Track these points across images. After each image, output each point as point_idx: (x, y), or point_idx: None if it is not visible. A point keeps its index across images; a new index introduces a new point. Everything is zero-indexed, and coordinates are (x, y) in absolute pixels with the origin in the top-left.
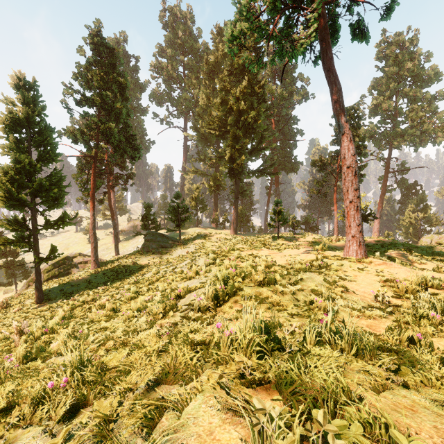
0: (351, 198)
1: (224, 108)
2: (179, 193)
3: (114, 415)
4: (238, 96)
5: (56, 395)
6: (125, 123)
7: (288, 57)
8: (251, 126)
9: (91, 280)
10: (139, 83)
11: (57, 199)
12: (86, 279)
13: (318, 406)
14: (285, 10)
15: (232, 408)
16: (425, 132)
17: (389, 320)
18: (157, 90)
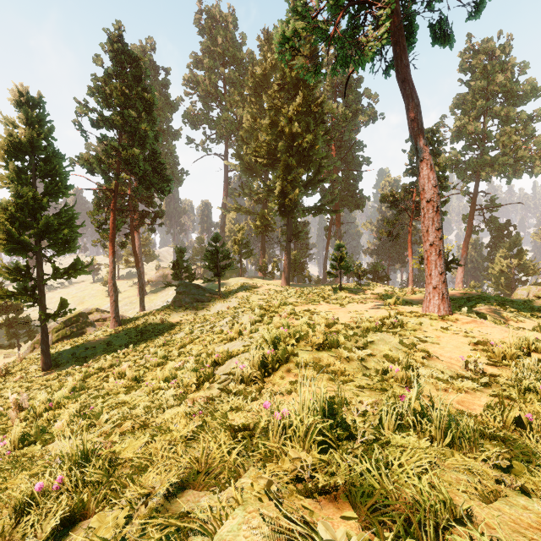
0: (432, 239)
1: (273, 131)
2: (218, 235)
3: (119, 537)
4: (291, 116)
5: (46, 501)
6: (152, 149)
7: (353, 65)
8: (307, 153)
9: (111, 342)
10: (169, 101)
11: (68, 242)
12: (104, 341)
13: (412, 532)
14: (350, 5)
15: (286, 536)
16: (520, 160)
17: (485, 395)
18: (192, 109)
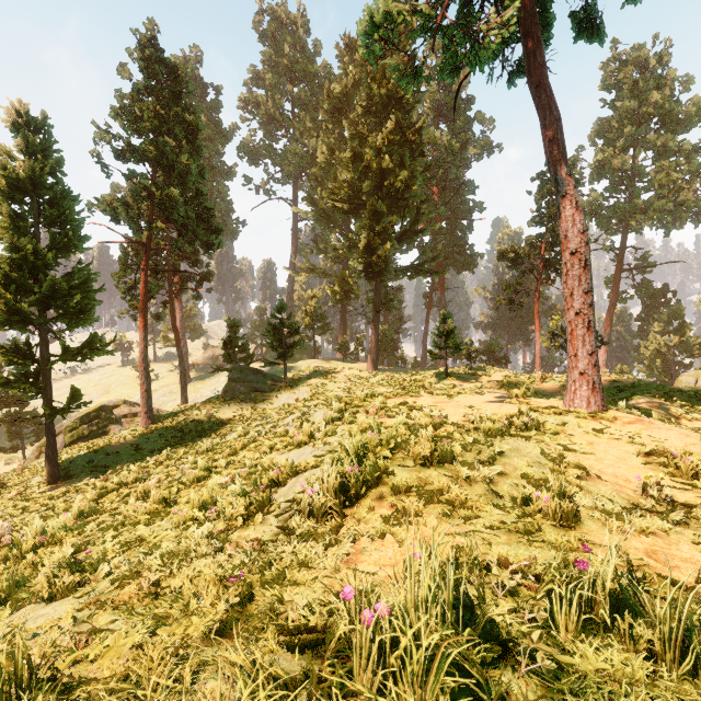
0: (578, 306)
1: (357, 166)
2: (284, 304)
3: None
4: (380, 147)
5: None
6: (196, 190)
7: (467, 65)
8: (401, 195)
9: (140, 445)
10: (221, 129)
11: (82, 312)
12: (131, 444)
13: None
14: None
15: None
16: (682, 204)
17: (685, 539)
18: (250, 140)
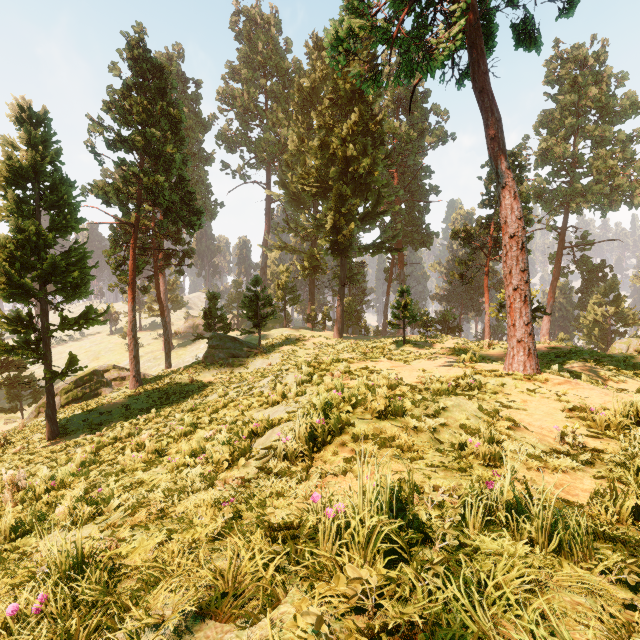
0: (516, 283)
1: (324, 154)
2: (258, 278)
3: None
4: (345, 137)
5: (21, 629)
6: (179, 176)
7: (420, 72)
8: (364, 180)
9: (130, 405)
10: (200, 119)
11: (78, 286)
12: (122, 404)
13: None
14: None
15: None
16: (617, 188)
17: (588, 476)
18: (228, 129)
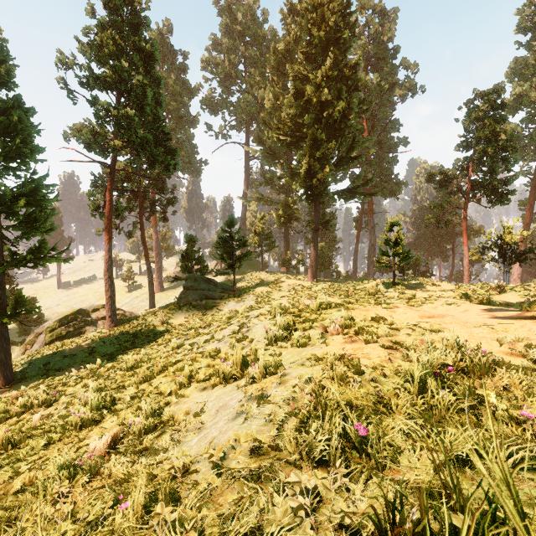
0: None
1: (299, 103)
2: (233, 219)
3: None
4: (320, 83)
5: None
6: (153, 115)
7: None
8: (338, 126)
9: (96, 348)
10: (187, 86)
11: (36, 220)
12: (88, 346)
13: None
14: None
15: None
16: None
17: None
18: (211, 93)
